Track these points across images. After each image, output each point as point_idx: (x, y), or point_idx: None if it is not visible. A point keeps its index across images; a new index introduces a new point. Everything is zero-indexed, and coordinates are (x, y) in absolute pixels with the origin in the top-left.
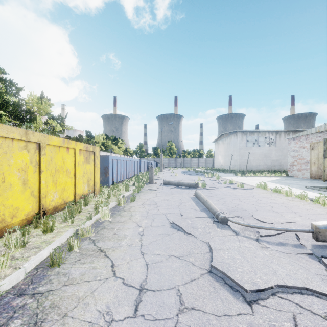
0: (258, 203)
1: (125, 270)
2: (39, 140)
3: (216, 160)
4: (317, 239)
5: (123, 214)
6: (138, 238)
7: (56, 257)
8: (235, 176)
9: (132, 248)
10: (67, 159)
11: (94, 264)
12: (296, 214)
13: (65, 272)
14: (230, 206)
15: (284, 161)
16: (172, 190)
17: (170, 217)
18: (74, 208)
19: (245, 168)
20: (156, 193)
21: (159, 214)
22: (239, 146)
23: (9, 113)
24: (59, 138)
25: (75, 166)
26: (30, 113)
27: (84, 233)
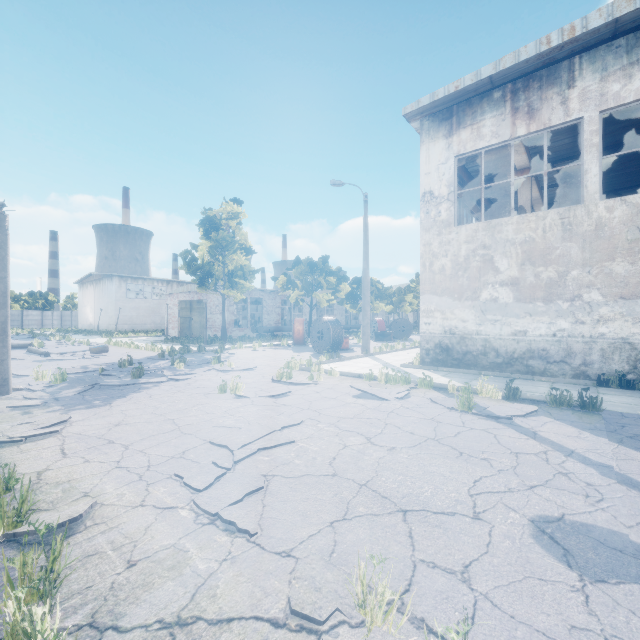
0: None
1: None
2: None
3: (81, 315)
4: (91, 353)
5: None
6: None
7: None
8: (100, 338)
9: None
10: None
11: None
12: None
13: None
14: None
15: None
16: None
17: None
18: None
19: (125, 328)
20: None
21: None
22: (116, 296)
23: None
24: None
25: None
26: None
27: None
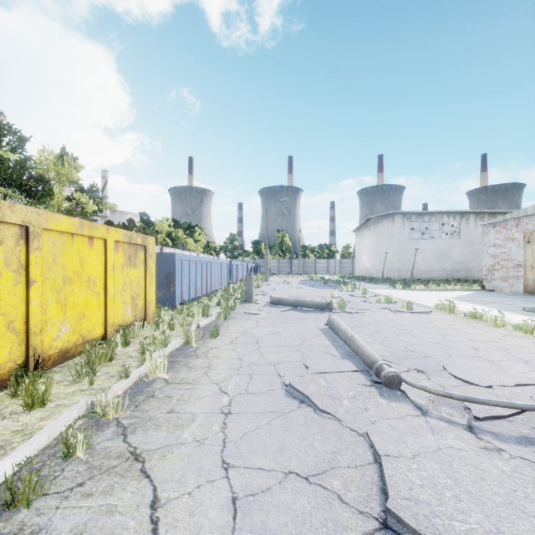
0: (447, 340)
1: (183, 519)
2: (26, 221)
3: (358, 261)
4: None
5: (193, 365)
6: (218, 423)
7: (24, 484)
8: (393, 289)
9: (203, 449)
10: (89, 258)
11: (112, 498)
12: (528, 365)
13: (37, 525)
14: (396, 346)
15: (474, 263)
16: (287, 315)
17: (284, 372)
18: (99, 353)
19: (408, 276)
20: (257, 320)
21: (262, 365)
22: (398, 238)
23: (6, 181)
24: (72, 219)
25: (106, 272)
26: (44, 181)
27: (107, 410)
